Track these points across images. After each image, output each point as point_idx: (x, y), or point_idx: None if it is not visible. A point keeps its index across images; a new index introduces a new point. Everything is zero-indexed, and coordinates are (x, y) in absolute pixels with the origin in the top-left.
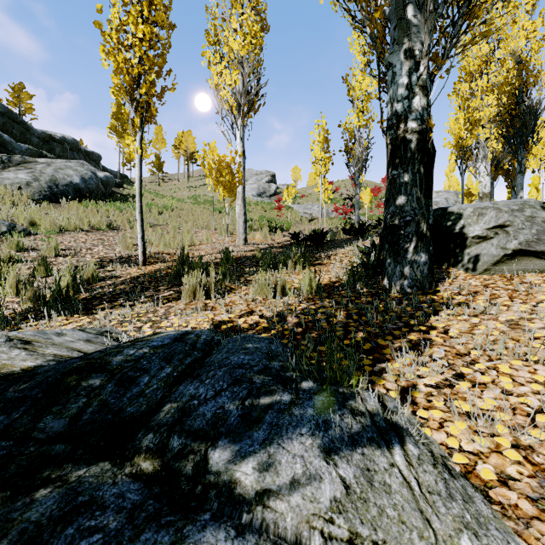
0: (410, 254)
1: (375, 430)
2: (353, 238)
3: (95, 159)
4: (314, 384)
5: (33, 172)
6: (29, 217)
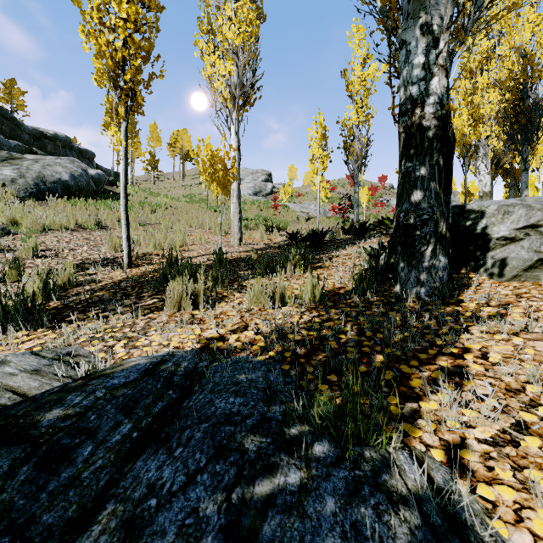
0: (427, 257)
1: (430, 535)
2: (354, 238)
3: (89, 157)
4: (331, 446)
5: (19, 168)
6: (10, 215)
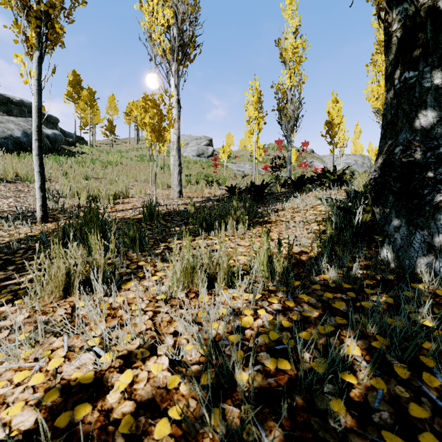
0: None
1: None
2: (292, 192)
3: (53, 122)
4: None
5: None
6: None
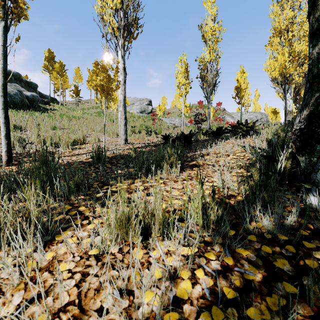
0: None
1: None
2: (212, 139)
3: (33, 87)
4: None
5: None
6: None
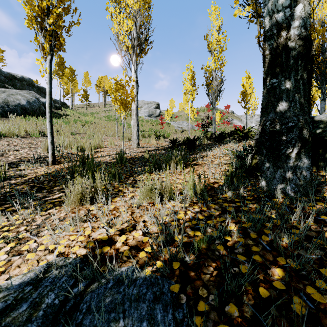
0: (292, 159)
1: None
2: (215, 143)
3: (44, 92)
4: None
5: None
6: None
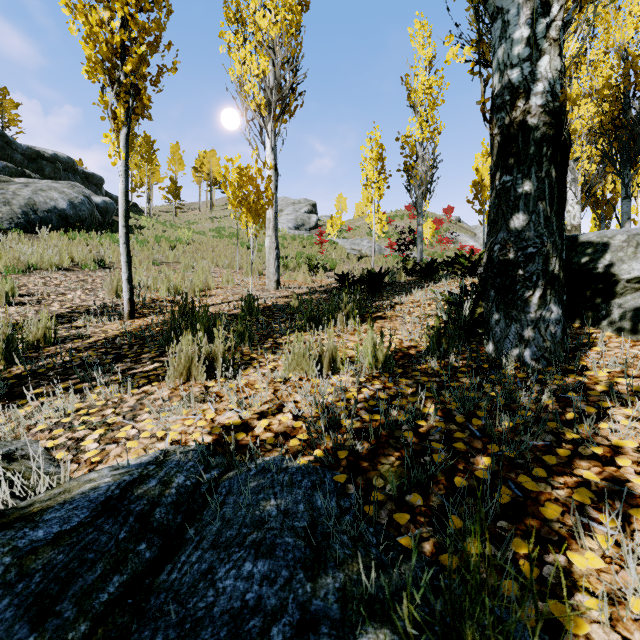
0: (533, 306)
1: None
2: (419, 281)
3: (96, 183)
4: None
5: (3, 193)
6: None
